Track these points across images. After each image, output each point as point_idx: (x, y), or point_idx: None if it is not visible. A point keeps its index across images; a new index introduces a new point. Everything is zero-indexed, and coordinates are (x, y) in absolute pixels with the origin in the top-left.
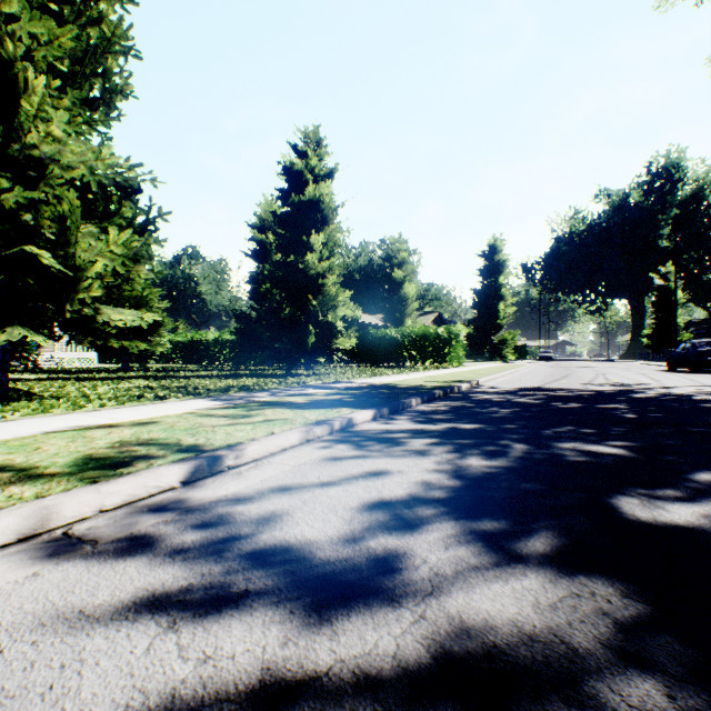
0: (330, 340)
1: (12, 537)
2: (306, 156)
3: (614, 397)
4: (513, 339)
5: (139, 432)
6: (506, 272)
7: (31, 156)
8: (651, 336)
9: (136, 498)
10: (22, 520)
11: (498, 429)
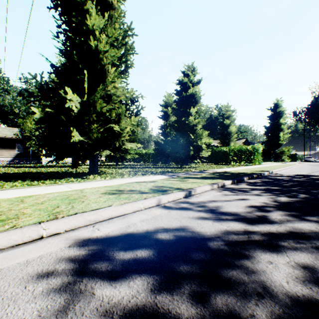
0: (198, 153)
1: (155, 204)
2: (188, 75)
3: None
4: (288, 151)
5: (155, 184)
6: (283, 117)
7: (106, 93)
8: None
9: (174, 199)
10: (156, 200)
11: (289, 189)
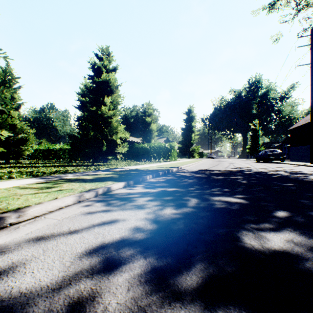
0: (114, 148)
1: None
2: (102, 60)
3: (237, 173)
4: (198, 149)
5: None
6: (195, 121)
7: None
8: (250, 148)
9: None
10: None
11: (185, 190)
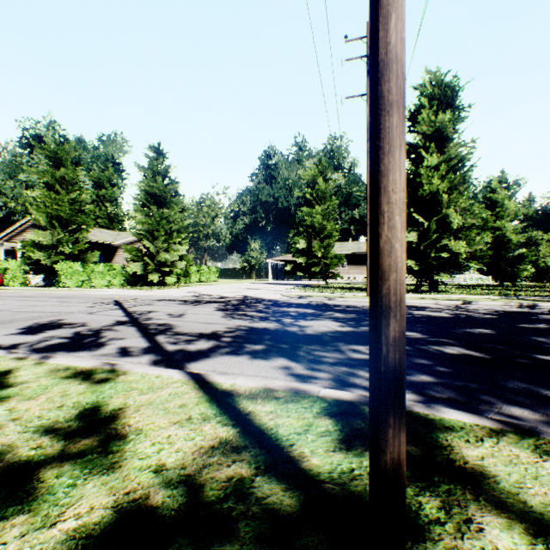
0: None
1: (433, 303)
2: None
3: None
4: None
5: (460, 298)
6: None
7: (443, 217)
8: None
9: (450, 304)
10: (434, 301)
11: None
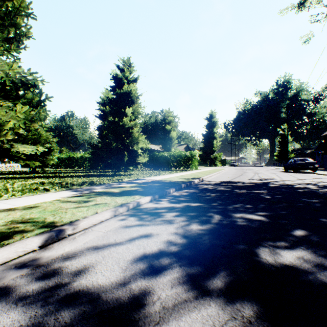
0: (135, 158)
1: None
2: (123, 71)
3: (261, 186)
4: (220, 156)
5: (25, 214)
6: (216, 127)
7: None
8: (278, 155)
9: (9, 259)
10: None
11: (208, 206)
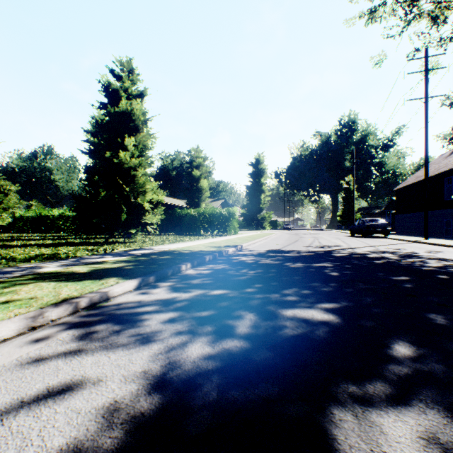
0: (140, 216)
1: None
2: (121, 79)
3: (324, 256)
4: (269, 217)
5: None
6: (265, 176)
7: None
8: (341, 215)
9: None
10: None
11: (239, 294)
